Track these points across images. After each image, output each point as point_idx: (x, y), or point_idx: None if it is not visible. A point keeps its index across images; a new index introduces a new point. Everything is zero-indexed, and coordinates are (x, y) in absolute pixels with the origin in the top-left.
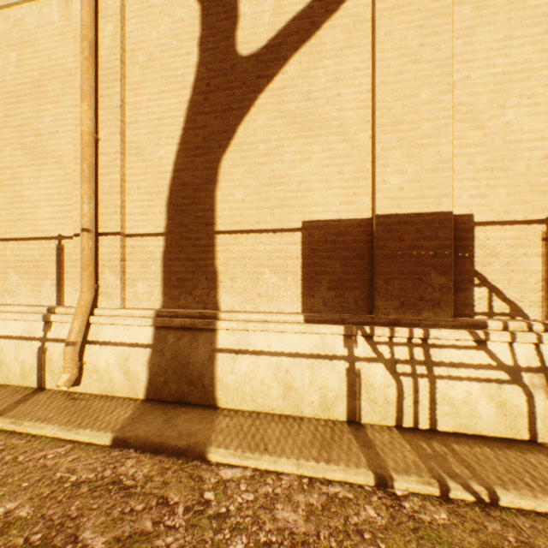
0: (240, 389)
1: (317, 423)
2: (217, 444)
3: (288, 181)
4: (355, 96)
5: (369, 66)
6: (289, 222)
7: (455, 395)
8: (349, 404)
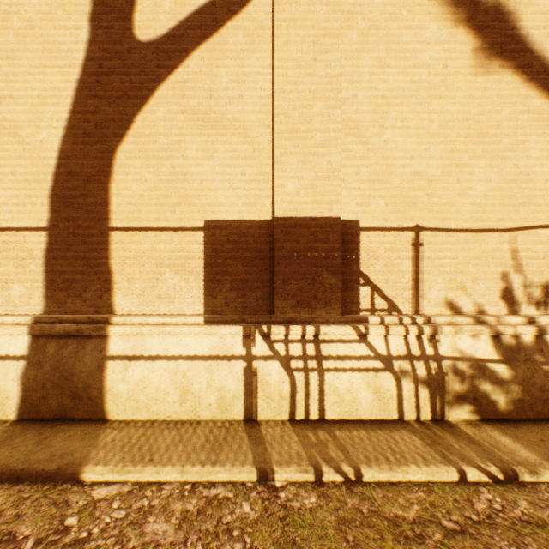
0: (133, 398)
1: (214, 425)
2: (96, 462)
3: (191, 179)
4: (257, 100)
5: (270, 72)
6: (192, 221)
7: (341, 385)
8: (247, 403)
